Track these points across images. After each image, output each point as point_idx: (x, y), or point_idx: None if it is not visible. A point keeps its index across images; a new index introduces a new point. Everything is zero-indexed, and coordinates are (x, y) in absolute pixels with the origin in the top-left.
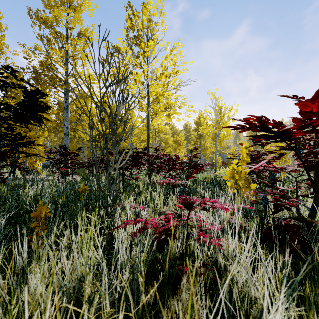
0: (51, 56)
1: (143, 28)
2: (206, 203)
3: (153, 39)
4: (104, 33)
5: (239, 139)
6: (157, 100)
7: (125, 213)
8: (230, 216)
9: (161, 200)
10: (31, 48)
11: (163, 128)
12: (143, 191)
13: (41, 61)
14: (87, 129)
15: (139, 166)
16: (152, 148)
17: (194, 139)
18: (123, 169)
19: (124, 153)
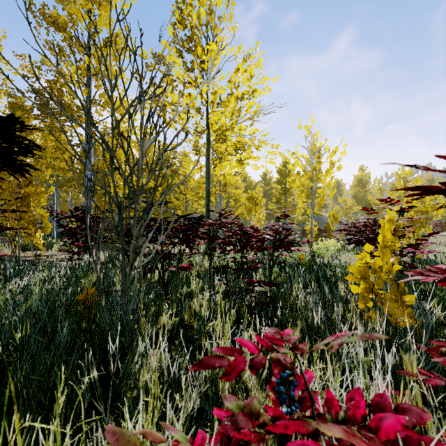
0: (63, 73)
1: (200, 24)
2: (372, 445)
3: (216, 43)
4: (122, 7)
5: (340, 194)
6: (223, 138)
7: (148, 371)
8: (382, 388)
9: (227, 338)
10: (36, 62)
11: (232, 180)
12: (197, 293)
13: (48, 80)
14: (120, 182)
15: (190, 246)
16: (216, 210)
17: (276, 195)
18: (156, 261)
19: (167, 224)
